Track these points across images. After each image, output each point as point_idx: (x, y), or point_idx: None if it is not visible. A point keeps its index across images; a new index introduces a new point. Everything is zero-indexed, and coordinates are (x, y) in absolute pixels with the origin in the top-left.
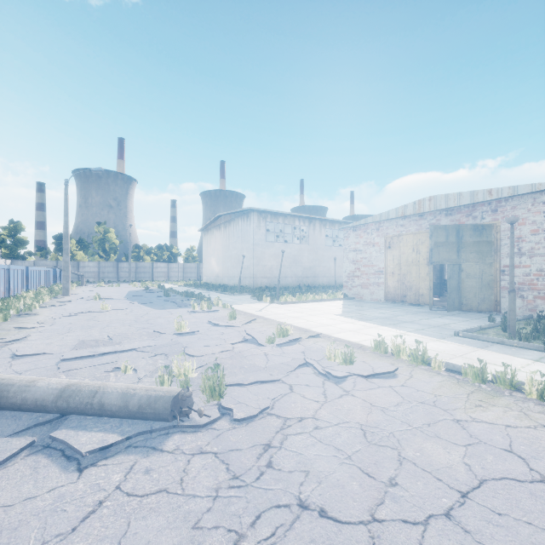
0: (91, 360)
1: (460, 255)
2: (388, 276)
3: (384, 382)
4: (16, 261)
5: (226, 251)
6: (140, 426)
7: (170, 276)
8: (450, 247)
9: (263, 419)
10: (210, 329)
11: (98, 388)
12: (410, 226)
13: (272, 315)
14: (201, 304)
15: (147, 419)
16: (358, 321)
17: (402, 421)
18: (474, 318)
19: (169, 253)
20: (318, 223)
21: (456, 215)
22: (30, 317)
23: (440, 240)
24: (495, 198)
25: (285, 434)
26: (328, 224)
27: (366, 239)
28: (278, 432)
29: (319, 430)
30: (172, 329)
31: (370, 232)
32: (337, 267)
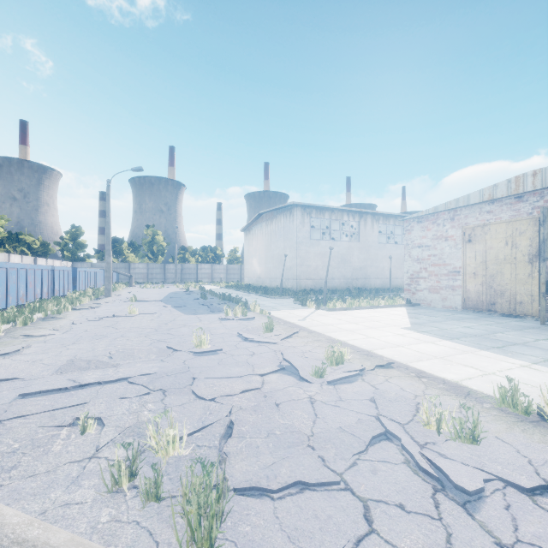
0: (58, 397)
1: None
2: (468, 277)
3: None
4: (76, 263)
5: (268, 251)
6: None
7: (214, 277)
8: None
9: None
10: (238, 345)
11: None
12: (502, 213)
13: (318, 326)
14: (234, 310)
15: None
16: (439, 340)
17: None
18: None
19: (213, 254)
20: (369, 218)
21: None
22: (53, 321)
23: None
24: None
25: None
26: (381, 219)
27: (436, 232)
28: None
29: None
30: (192, 343)
31: (442, 223)
32: (392, 268)
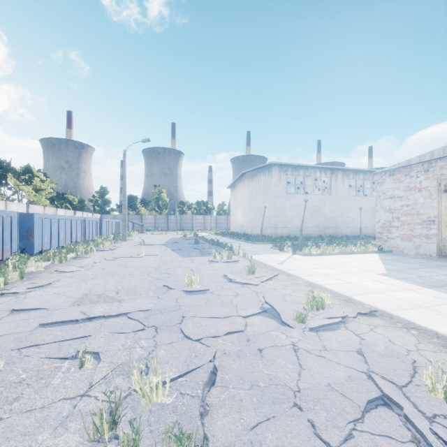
0: (68, 328)
1: None
2: (444, 226)
3: None
4: (104, 215)
5: (250, 204)
6: None
7: (206, 226)
8: None
9: None
10: (224, 286)
11: None
12: None
13: (296, 270)
14: (221, 253)
15: None
16: (420, 287)
17: None
18: None
19: (205, 207)
20: (340, 174)
21: None
22: (81, 259)
23: None
24: None
25: None
26: (351, 174)
27: (408, 184)
28: None
29: None
30: (184, 282)
31: (415, 175)
32: (362, 218)
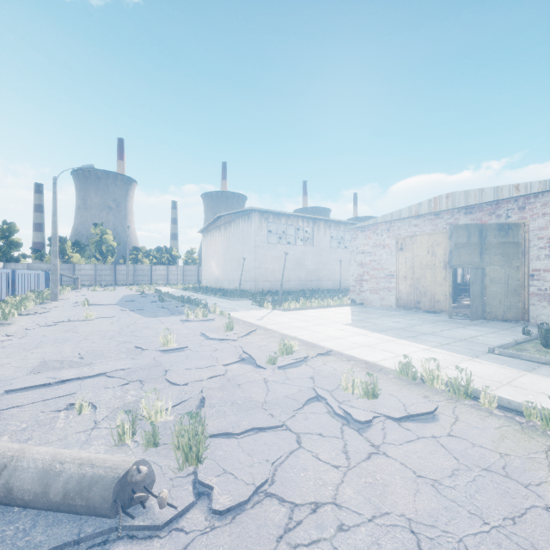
0: (44, 391)
1: (483, 258)
2: (400, 280)
3: (423, 429)
4: (9, 264)
5: (227, 253)
6: (63, 529)
7: (170, 279)
8: (472, 249)
9: (258, 506)
10: (202, 343)
11: (9, 460)
12: (425, 226)
13: (273, 325)
14: (195, 312)
15: (78, 513)
16: (371, 332)
17: (469, 510)
18: (501, 328)
19: (168, 255)
20: (322, 224)
21: (477, 214)
22: (2, 327)
23: (461, 241)
24: (523, 194)
25: (292, 545)
26: (333, 225)
27: (376, 240)
28: (280, 538)
29: (346, 534)
30: (158, 343)
31: (380, 233)
32: (342, 270)
